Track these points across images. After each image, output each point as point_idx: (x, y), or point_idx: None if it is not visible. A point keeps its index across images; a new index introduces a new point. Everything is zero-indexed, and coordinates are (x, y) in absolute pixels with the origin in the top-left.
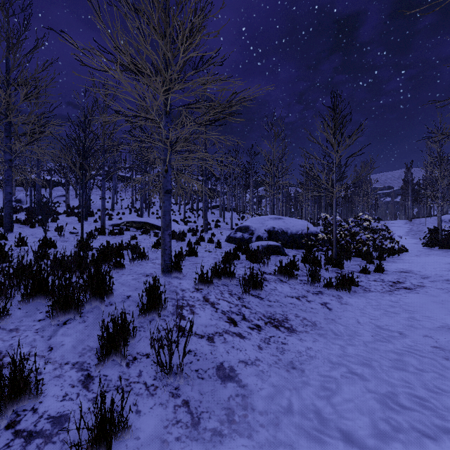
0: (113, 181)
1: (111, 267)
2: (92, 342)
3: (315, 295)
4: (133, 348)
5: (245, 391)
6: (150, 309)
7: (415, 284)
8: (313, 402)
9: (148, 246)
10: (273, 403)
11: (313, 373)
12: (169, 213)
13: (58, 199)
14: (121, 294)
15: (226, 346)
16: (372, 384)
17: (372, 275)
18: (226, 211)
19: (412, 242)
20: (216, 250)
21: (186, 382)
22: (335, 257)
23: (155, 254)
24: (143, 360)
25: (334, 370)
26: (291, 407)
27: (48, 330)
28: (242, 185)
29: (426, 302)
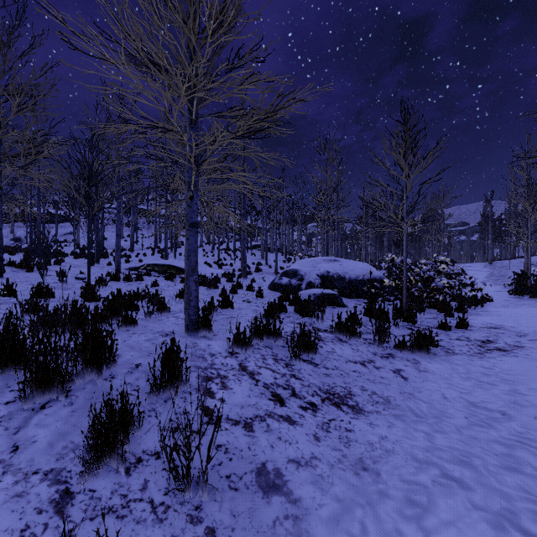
0: (132, 215)
1: (120, 323)
2: (78, 436)
3: (384, 359)
4: (137, 443)
5: (298, 510)
6: (165, 384)
7: (511, 344)
8: (397, 527)
9: (172, 295)
10: (339, 529)
11: (393, 477)
12: (194, 253)
13: (66, 237)
14: (127, 363)
15: (269, 436)
16: (478, 496)
17: (453, 332)
18: (269, 251)
19: (495, 290)
20: (256, 300)
21: (212, 497)
22: (405, 309)
23: (180, 305)
24: (151, 462)
25: (421, 472)
26: (366, 536)
27: (16, 419)
28: (289, 221)
29: (529, 369)
